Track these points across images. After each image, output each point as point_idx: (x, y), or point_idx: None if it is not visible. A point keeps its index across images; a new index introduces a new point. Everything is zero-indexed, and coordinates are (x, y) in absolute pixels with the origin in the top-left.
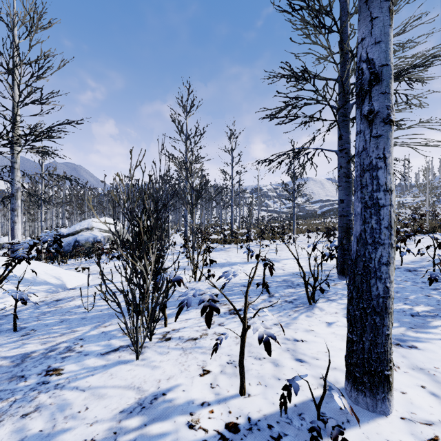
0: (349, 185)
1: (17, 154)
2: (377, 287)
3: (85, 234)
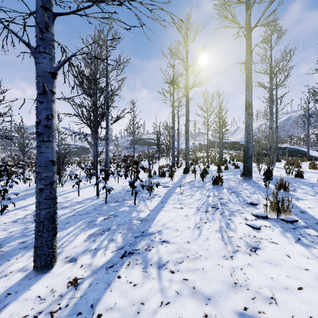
0: None
1: None
2: (108, 165)
3: None
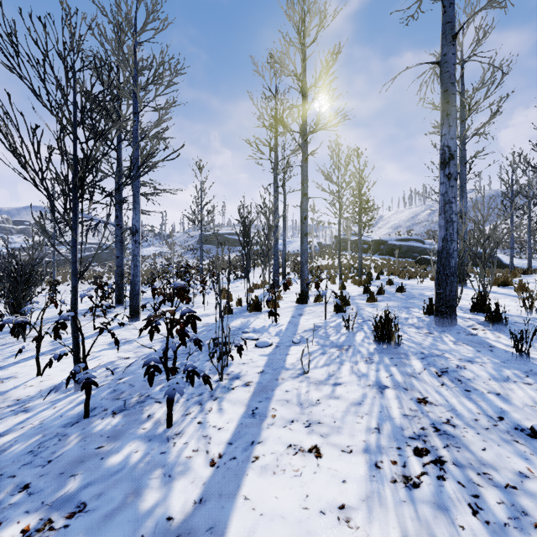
0: (122, 247)
1: None
2: (137, 288)
3: None
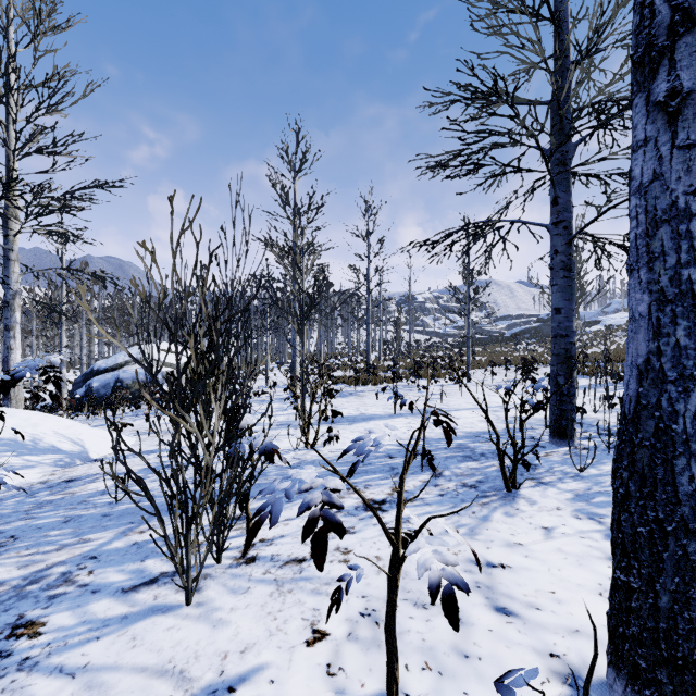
0: (569, 282)
1: (14, 236)
2: (691, 476)
3: (133, 369)
